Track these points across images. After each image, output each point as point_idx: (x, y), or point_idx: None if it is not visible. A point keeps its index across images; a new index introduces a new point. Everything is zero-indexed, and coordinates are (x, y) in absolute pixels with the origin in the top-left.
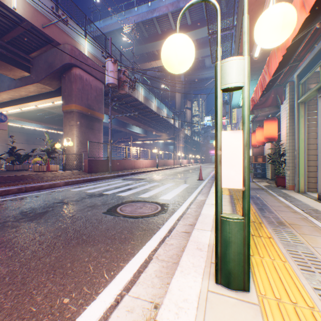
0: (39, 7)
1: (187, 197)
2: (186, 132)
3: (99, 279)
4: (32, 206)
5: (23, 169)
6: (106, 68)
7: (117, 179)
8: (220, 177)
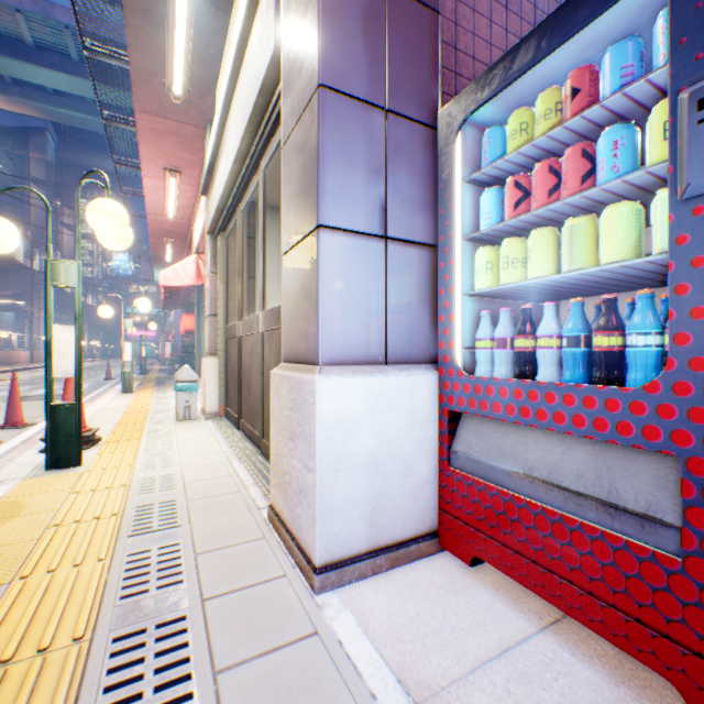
0: None
1: (97, 390)
2: None
3: None
4: None
5: None
6: None
7: None
8: (125, 358)
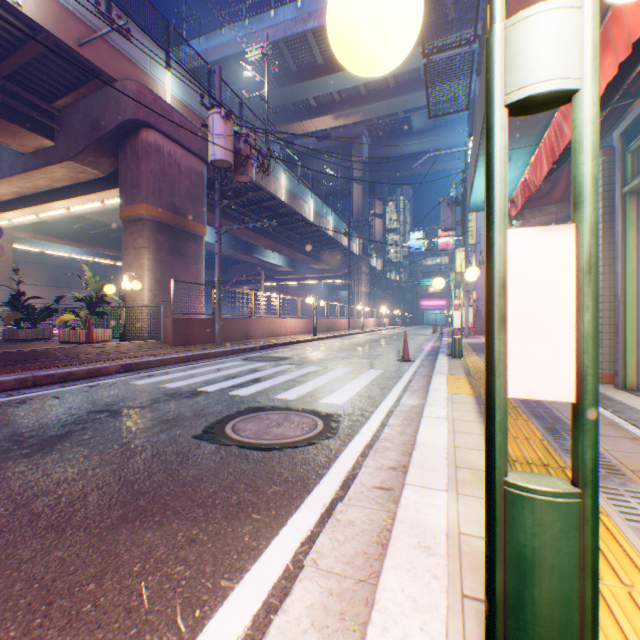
0: (72, 2)
1: (381, 399)
2: (374, 262)
3: (161, 635)
4: (41, 420)
5: (40, 337)
6: (210, 130)
7: (232, 358)
8: (504, 365)
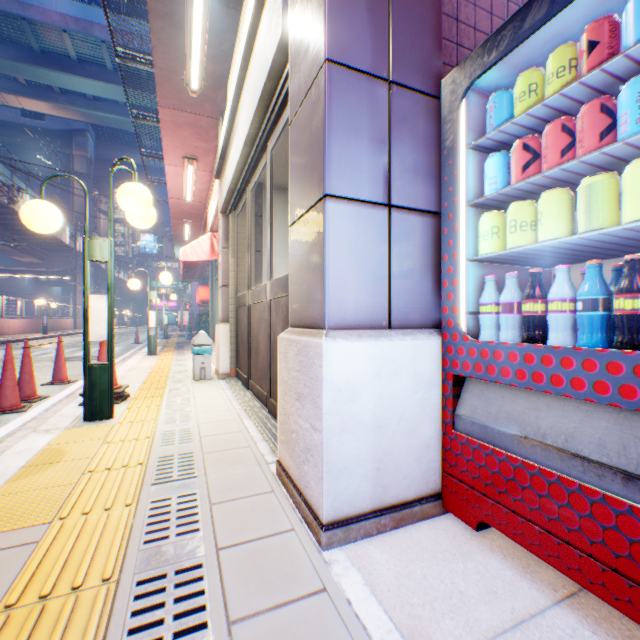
0: None
1: (127, 352)
2: None
3: None
4: None
5: None
6: None
7: None
8: (150, 324)
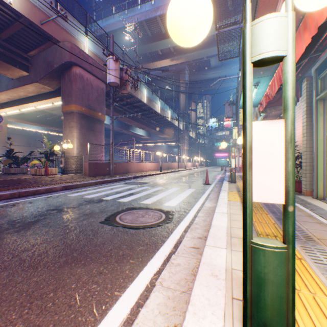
0: (37, 2)
1: (194, 203)
2: (191, 134)
3: (86, 317)
4: (23, 214)
5: (21, 172)
6: (107, 67)
7: (119, 183)
8: (251, 186)
